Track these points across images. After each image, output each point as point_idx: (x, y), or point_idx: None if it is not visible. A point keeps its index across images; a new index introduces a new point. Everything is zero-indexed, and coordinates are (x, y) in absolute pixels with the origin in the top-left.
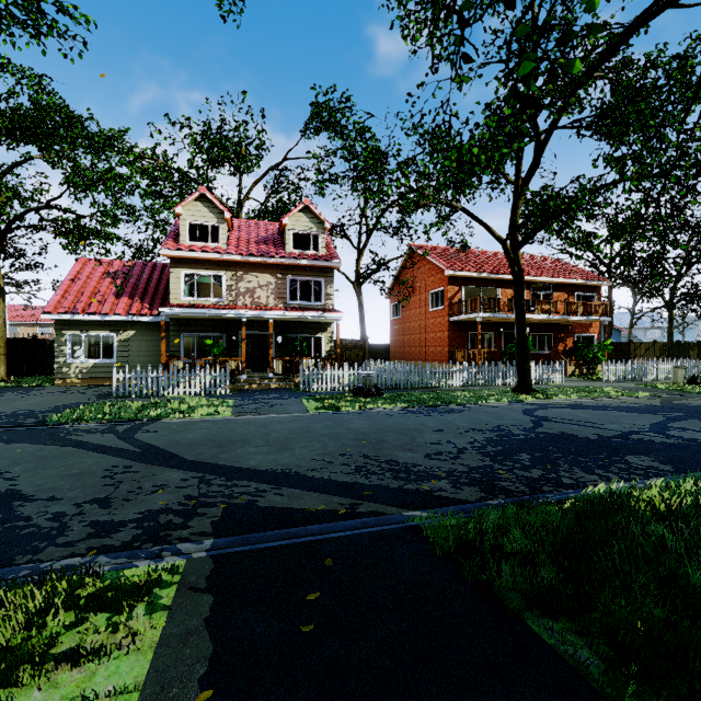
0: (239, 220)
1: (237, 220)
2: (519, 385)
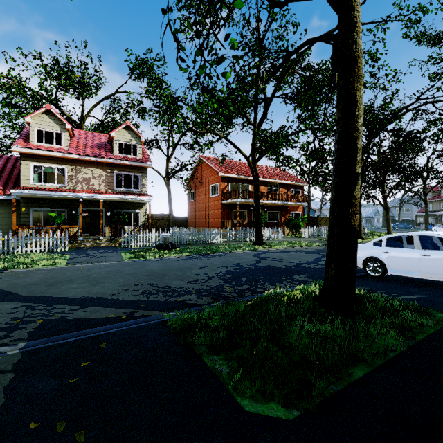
0: (79, 130)
1: (77, 130)
2: (256, 240)
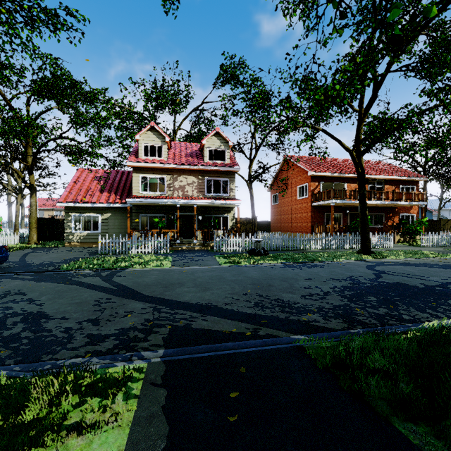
0: (174, 142)
1: (173, 142)
2: (362, 248)
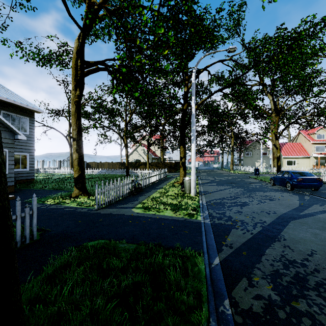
0: None
1: None
2: None
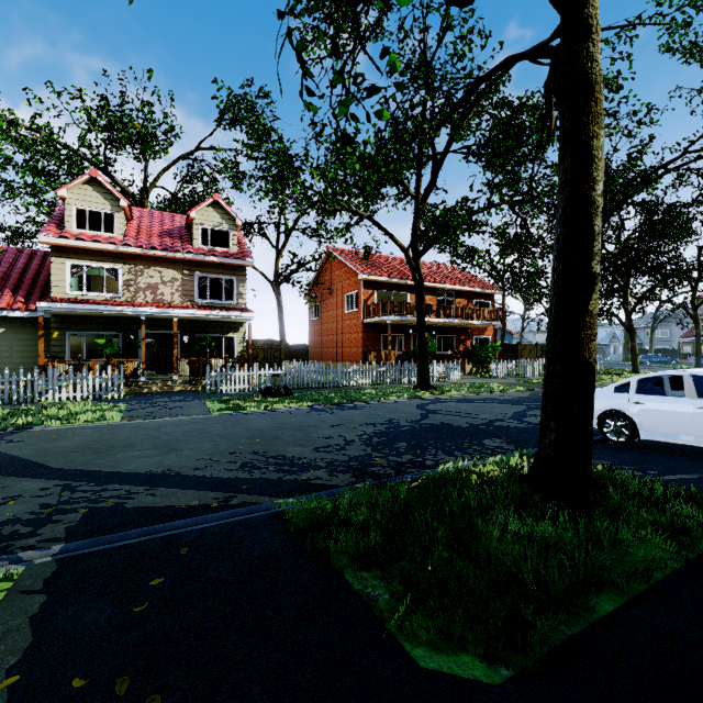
0: (141, 209)
1: (138, 209)
2: (420, 382)
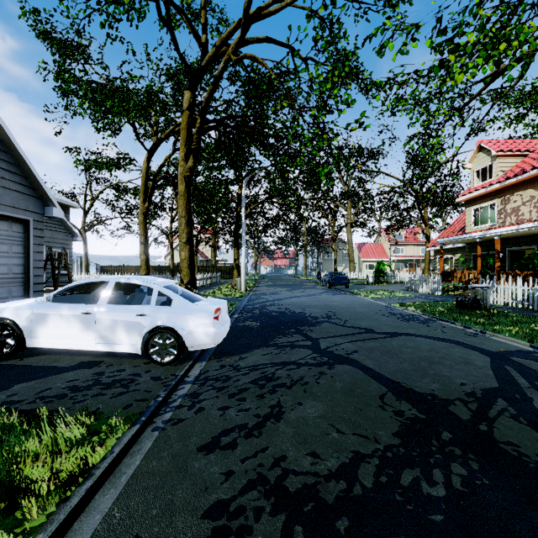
0: None
1: None
2: None
